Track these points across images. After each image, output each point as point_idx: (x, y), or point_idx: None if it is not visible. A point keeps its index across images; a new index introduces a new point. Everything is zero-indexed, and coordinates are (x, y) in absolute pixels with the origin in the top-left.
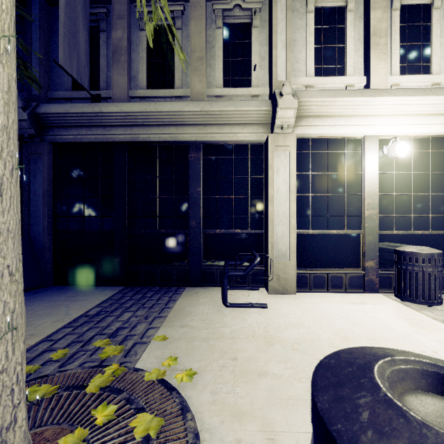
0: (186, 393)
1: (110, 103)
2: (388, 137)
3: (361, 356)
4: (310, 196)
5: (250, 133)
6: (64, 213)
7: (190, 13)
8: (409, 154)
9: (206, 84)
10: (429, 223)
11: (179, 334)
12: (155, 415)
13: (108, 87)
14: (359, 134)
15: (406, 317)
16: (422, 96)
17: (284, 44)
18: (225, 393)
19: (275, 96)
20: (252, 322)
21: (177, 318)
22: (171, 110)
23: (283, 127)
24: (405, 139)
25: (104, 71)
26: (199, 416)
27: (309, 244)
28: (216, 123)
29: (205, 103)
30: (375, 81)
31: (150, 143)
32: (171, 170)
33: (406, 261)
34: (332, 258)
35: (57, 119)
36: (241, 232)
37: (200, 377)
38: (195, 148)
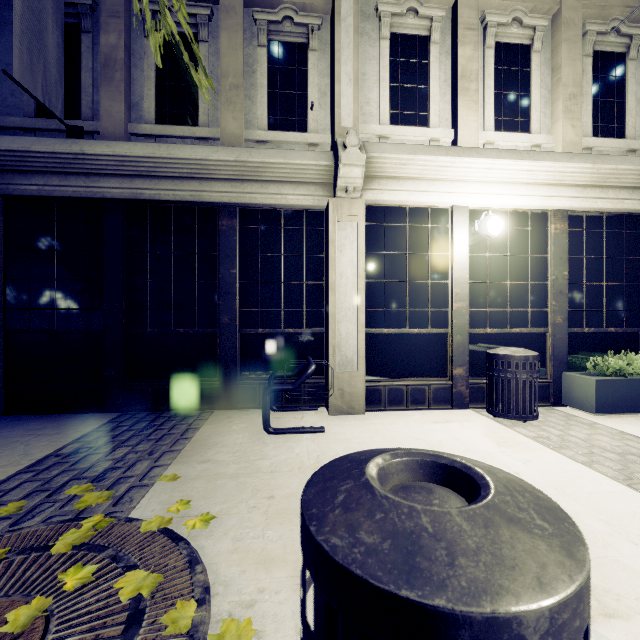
0: (199, 543)
1: (98, 141)
2: (480, 209)
3: (367, 454)
4: (384, 283)
5: (306, 195)
6: (22, 304)
7: (220, 21)
8: (505, 232)
9: (244, 124)
10: (528, 319)
11: (197, 472)
12: (152, 571)
13: (95, 117)
14: (445, 204)
15: (494, 435)
16: (518, 159)
17: (349, 78)
18: (252, 539)
19: (337, 148)
20: (302, 451)
21: (197, 452)
22: (191, 157)
23: (348, 190)
24: (500, 212)
25: (88, 91)
26: (213, 568)
27: (383, 347)
28: (257, 179)
29: (241, 149)
30: (464, 137)
31: (160, 203)
32: (193, 243)
33: (498, 367)
34: (413, 365)
35: (11, 160)
36: (294, 332)
37: (221, 523)
38: (228, 213)
